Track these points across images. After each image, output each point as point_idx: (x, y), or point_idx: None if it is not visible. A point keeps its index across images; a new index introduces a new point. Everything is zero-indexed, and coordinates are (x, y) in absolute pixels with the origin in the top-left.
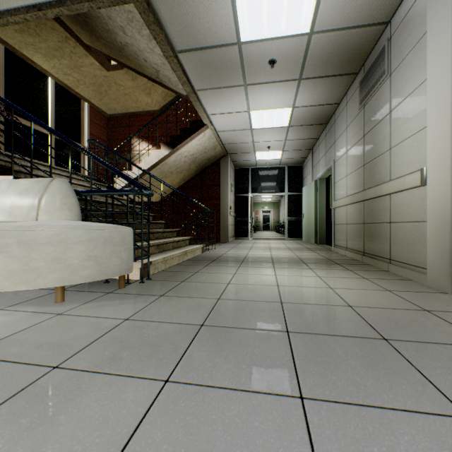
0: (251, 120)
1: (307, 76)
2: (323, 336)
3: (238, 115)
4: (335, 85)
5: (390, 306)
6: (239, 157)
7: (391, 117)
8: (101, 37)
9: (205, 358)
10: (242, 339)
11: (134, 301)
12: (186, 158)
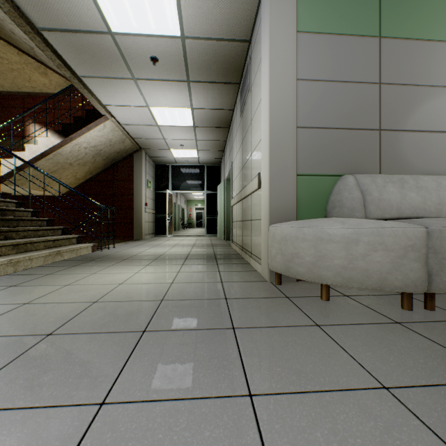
0: (154, 116)
1: (195, 79)
2: (83, 335)
3: (138, 109)
4: (224, 91)
5: (199, 297)
6: (155, 153)
7: (251, 126)
8: None
9: None
10: None
11: None
12: (87, 149)
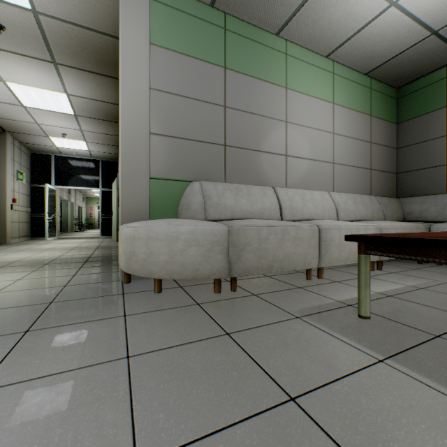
0: (16, 94)
1: (63, 63)
2: None
3: None
4: (103, 83)
5: (17, 305)
6: (28, 138)
7: None
8: None
9: None
10: None
11: None
12: None
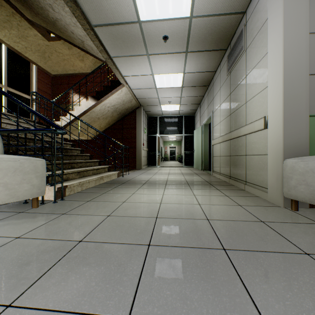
0: (155, 81)
1: (191, 50)
2: (176, 248)
3: (145, 77)
4: (212, 57)
5: (237, 219)
6: (149, 108)
7: (246, 80)
8: (38, 13)
9: (63, 276)
10: (107, 254)
11: (37, 219)
12: (109, 108)
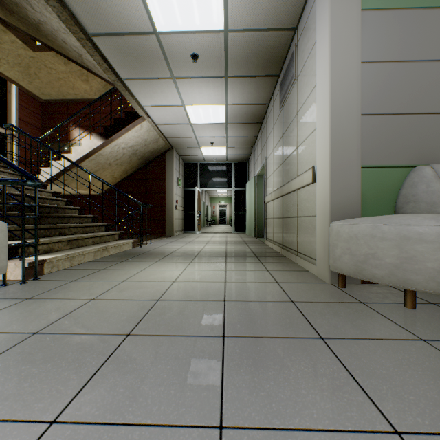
0: (189, 114)
1: (233, 74)
2: (162, 337)
3: (174, 108)
4: (261, 85)
5: (263, 299)
6: (185, 151)
7: (298, 118)
8: (12, 11)
9: None
10: (65, 348)
11: None
12: (124, 150)
